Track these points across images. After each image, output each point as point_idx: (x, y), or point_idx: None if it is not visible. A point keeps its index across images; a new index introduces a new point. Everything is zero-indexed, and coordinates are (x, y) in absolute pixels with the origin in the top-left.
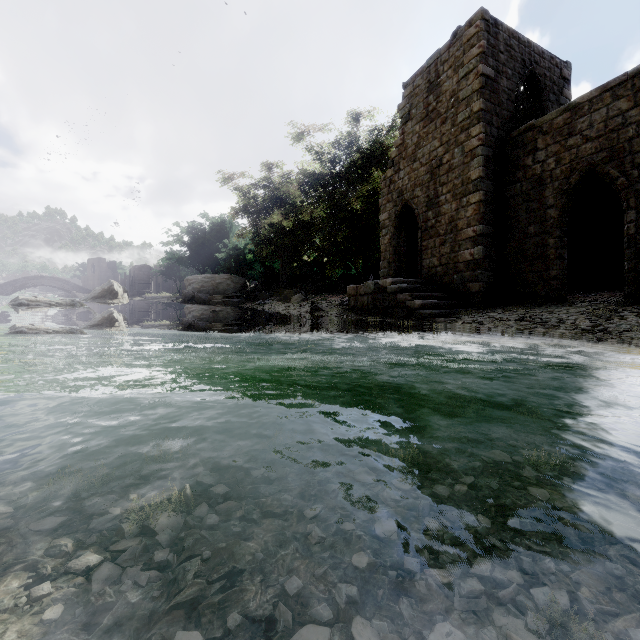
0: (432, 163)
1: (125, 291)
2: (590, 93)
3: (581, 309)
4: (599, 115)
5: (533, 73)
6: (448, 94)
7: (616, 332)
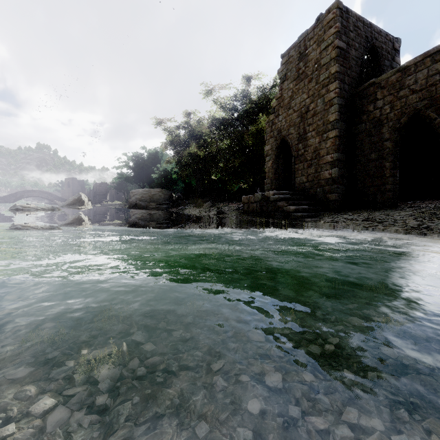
0: (302, 110)
1: (89, 200)
2: (415, 59)
3: (409, 212)
4: (422, 74)
5: (373, 46)
6: (313, 61)
7: (436, 229)
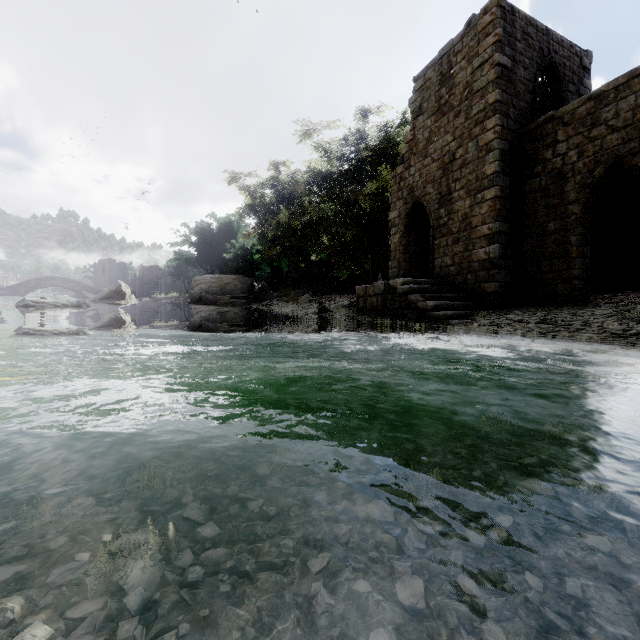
0: (444, 158)
1: (133, 292)
2: (616, 80)
3: (607, 311)
4: (626, 103)
5: (552, 62)
6: (461, 86)
7: None
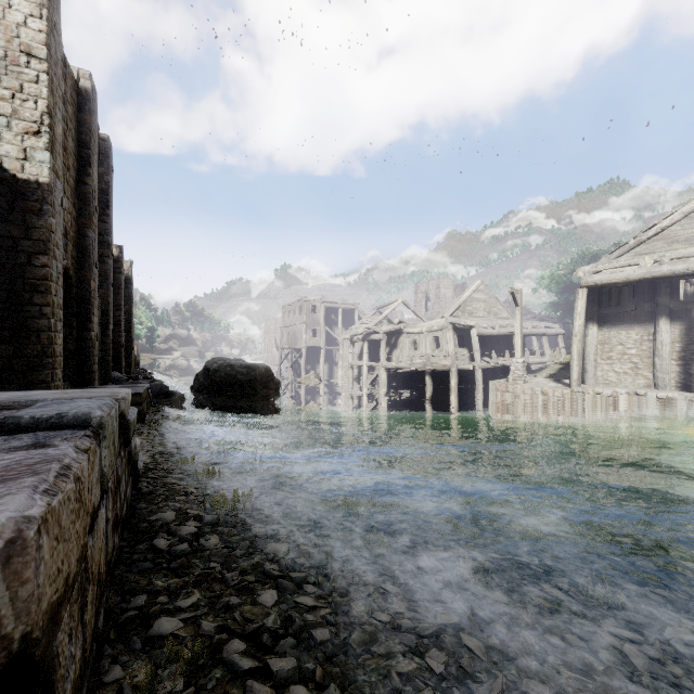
0: None
1: None
2: None
3: None
4: None
5: None
6: None
7: None
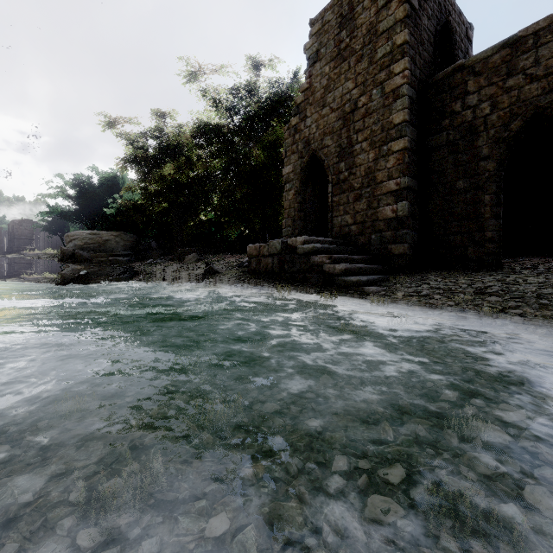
0: (345, 107)
1: None
2: (536, 24)
3: (539, 278)
4: (548, 49)
5: (448, 22)
6: (364, 27)
7: None
